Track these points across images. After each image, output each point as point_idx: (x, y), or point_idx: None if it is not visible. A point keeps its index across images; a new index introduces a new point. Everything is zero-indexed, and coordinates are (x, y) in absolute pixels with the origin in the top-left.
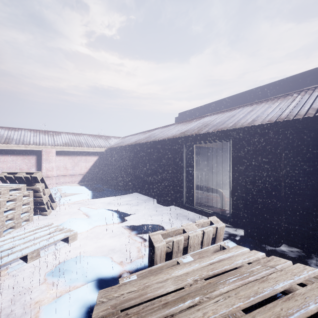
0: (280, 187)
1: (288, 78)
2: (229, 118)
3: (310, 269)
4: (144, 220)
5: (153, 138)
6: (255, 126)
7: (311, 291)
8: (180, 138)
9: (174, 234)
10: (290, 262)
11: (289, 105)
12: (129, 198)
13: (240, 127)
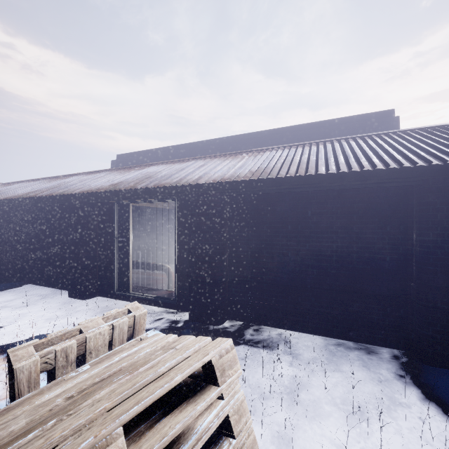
0: (224, 256)
1: (245, 135)
2: (177, 171)
3: (205, 338)
4: (36, 330)
5: (64, 190)
6: (200, 185)
7: (189, 361)
8: (107, 193)
9: (62, 340)
10: (194, 337)
11: (236, 165)
12: (11, 295)
13: (185, 184)
